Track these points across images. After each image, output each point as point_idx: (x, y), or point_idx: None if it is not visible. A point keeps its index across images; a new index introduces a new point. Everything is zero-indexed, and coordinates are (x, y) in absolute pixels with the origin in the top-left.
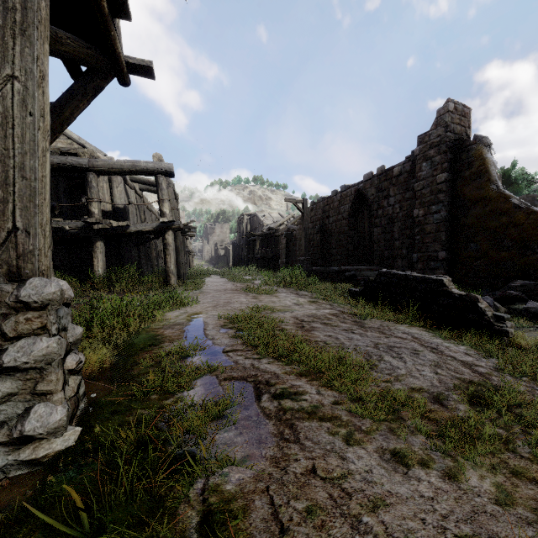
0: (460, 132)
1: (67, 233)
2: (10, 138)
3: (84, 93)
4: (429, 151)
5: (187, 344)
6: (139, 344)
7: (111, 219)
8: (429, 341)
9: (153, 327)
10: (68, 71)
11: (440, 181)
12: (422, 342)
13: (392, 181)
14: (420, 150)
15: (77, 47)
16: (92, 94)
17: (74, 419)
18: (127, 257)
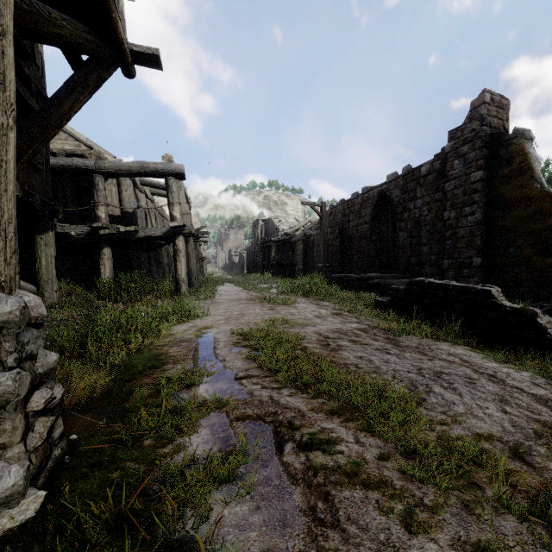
0: (497, 125)
1: (73, 239)
2: None
3: (85, 85)
4: (462, 148)
5: (193, 367)
6: (139, 365)
7: (120, 224)
8: (483, 366)
9: (157, 344)
10: (68, 61)
11: (474, 180)
12: (475, 367)
13: (420, 182)
14: (452, 146)
15: (74, 30)
16: (94, 86)
17: (42, 474)
18: (136, 264)
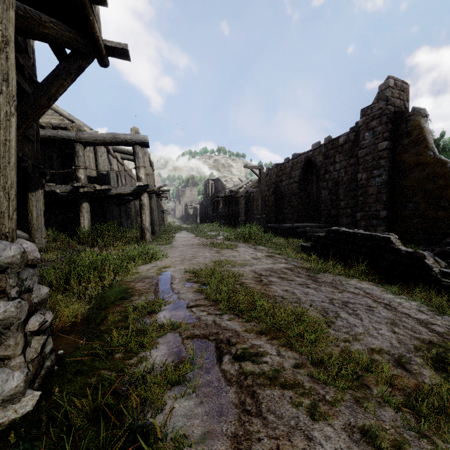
0: (399, 105)
1: (58, 195)
2: None
3: (68, 73)
4: (372, 122)
5: (154, 298)
6: (111, 297)
7: (96, 184)
8: (381, 297)
9: (125, 280)
10: (55, 54)
11: (381, 149)
12: (375, 298)
13: (338, 150)
14: (363, 121)
15: (60, 30)
16: (75, 74)
17: (37, 379)
18: (109, 216)
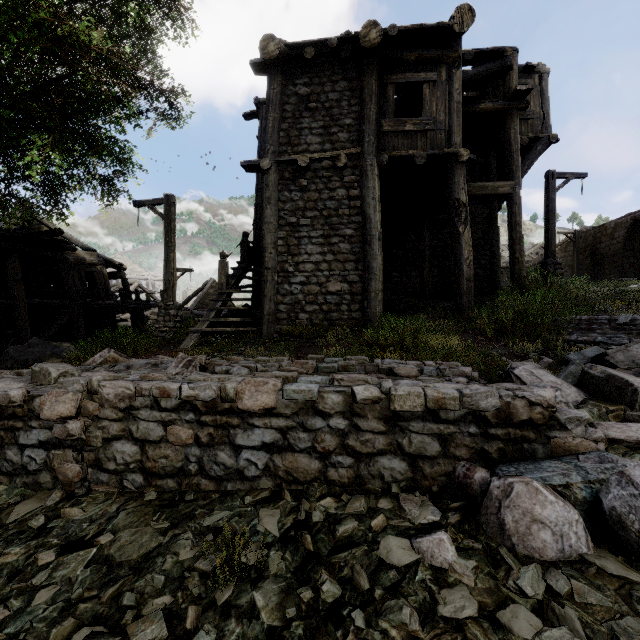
0: None
1: None
2: (552, 234)
3: None
4: None
5: None
6: None
7: None
8: None
9: None
10: None
11: None
12: None
13: None
14: None
15: None
16: None
17: None
18: None
